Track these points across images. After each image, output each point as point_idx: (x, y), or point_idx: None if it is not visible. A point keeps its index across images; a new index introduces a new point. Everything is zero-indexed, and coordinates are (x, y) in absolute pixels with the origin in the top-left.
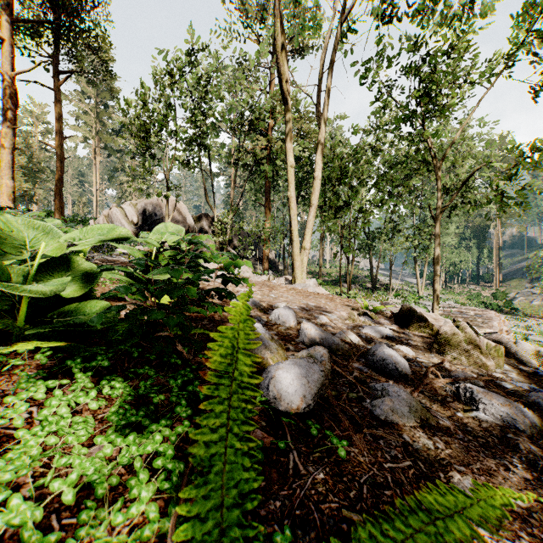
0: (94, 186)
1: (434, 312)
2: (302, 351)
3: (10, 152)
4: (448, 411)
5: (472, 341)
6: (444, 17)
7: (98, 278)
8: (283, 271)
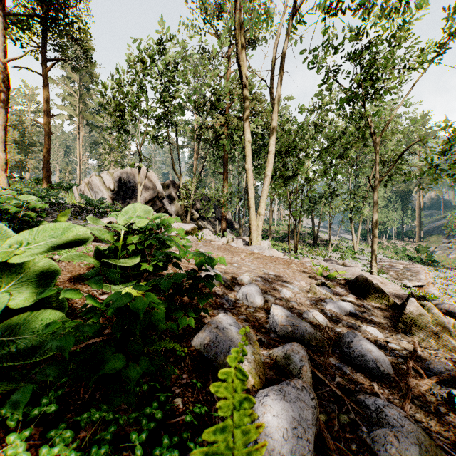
0: (78, 156)
1: (373, 269)
2: (277, 348)
3: (3, 128)
4: (448, 431)
5: (439, 323)
6: (383, 10)
7: (55, 280)
8: (239, 230)
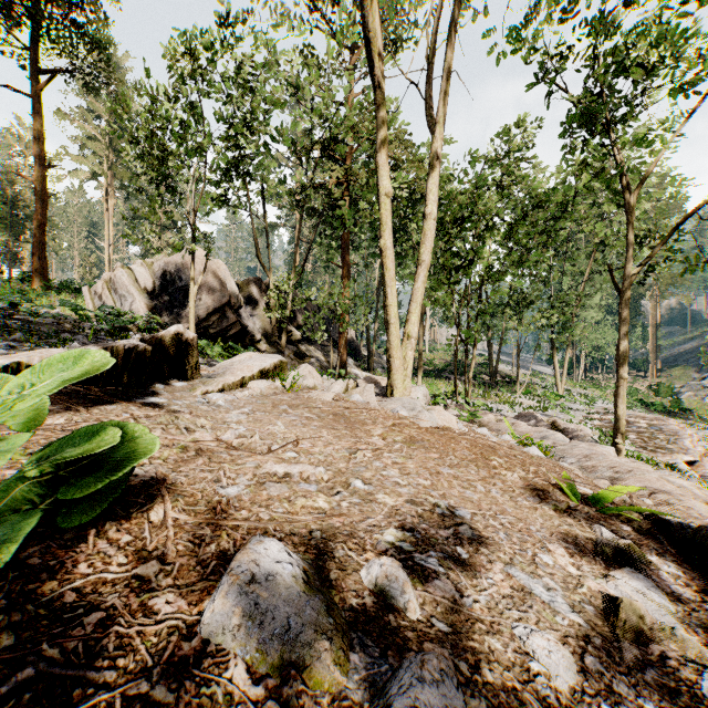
0: (106, 239)
1: (618, 439)
2: None
3: None
4: None
5: None
6: None
7: None
8: (368, 359)
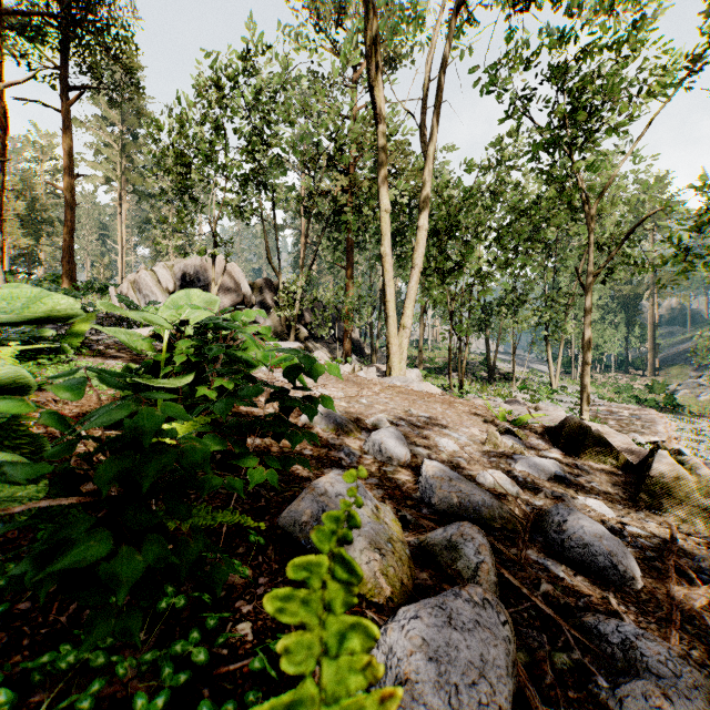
0: (119, 242)
1: (583, 415)
2: (434, 532)
3: None
4: None
5: None
6: (600, 1)
7: None
8: (371, 356)
